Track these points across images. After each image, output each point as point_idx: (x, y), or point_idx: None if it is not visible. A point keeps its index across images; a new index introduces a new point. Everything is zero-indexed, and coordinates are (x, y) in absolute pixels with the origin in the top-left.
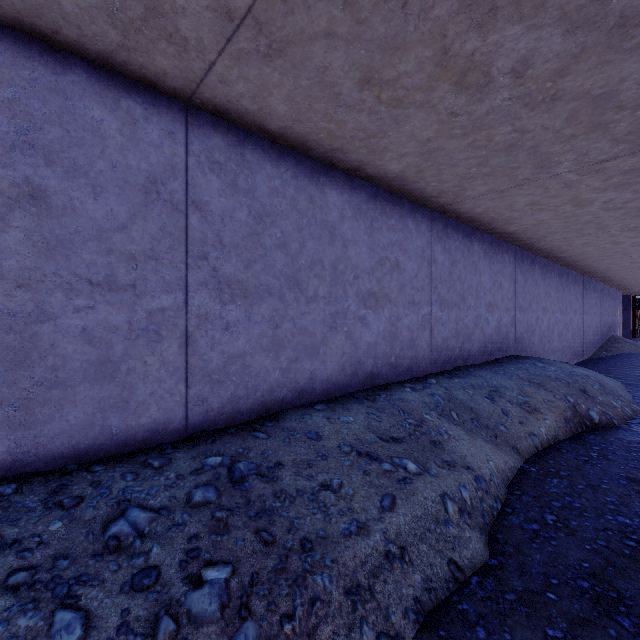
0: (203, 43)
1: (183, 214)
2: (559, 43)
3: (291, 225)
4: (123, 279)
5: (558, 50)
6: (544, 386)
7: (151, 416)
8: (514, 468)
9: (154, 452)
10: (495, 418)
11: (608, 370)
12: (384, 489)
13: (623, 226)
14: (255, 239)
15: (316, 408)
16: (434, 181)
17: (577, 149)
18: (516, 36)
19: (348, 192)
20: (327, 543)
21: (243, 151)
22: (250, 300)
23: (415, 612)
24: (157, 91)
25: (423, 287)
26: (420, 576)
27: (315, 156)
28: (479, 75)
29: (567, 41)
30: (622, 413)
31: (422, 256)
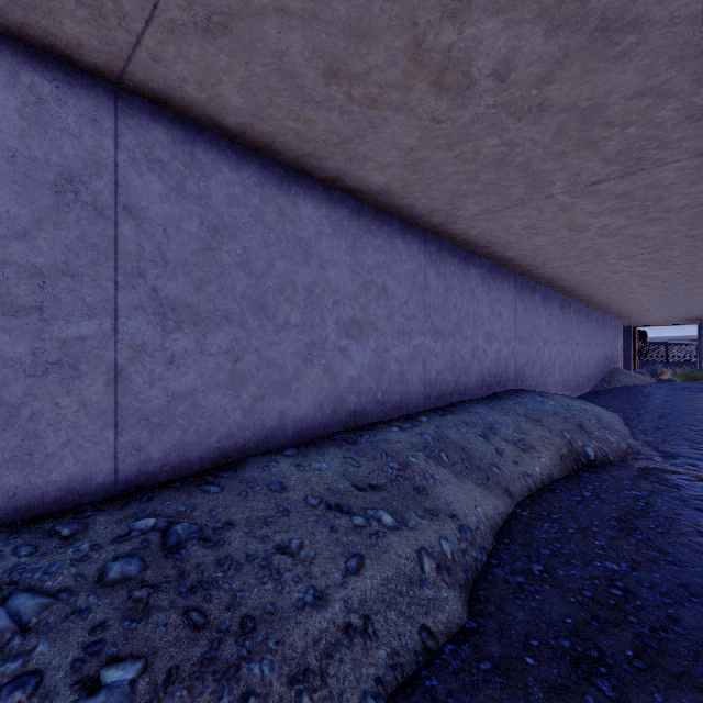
0: (123, 7)
1: (111, 221)
2: (541, 44)
3: (256, 240)
4: (24, 299)
5: (540, 52)
6: (541, 422)
7: (65, 471)
8: (505, 513)
9: (68, 516)
10: (488, 458)
11: (608, 403)
12: (352, 547)
13: (620, 254)
14: (209, 255)
15: (285, 453)
16: (423, 197)
17: (569, 168)
18: (494, 31)
19: (326, 205)
20: (274, 620)
21: (193, 149)
22: (202, 328)
23: (375, 695)
24: (74, 67)
25: (414, 315)
26: (385, 650)
27: (285, 161)
28: (459, 75)
29: (549, 42)
30: (618, 448)
31: (413, 281)
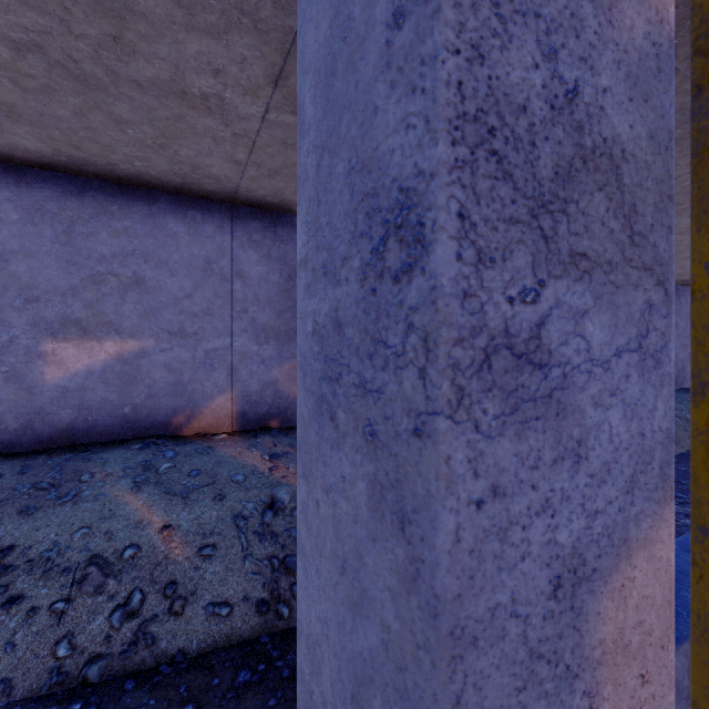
0: None
1: None
2: None
3: None
4: None
5: None
6: None
7: None
8: (675, 452)
9: None
10: None
11: None
12: None
13: None
14: None
15: None
16: None
17: None
18: None
19: None
20: None
21: None
22: None
23: None
24: None
25: None
26: None
27: None
28: None
29: None
30: None
31: None
